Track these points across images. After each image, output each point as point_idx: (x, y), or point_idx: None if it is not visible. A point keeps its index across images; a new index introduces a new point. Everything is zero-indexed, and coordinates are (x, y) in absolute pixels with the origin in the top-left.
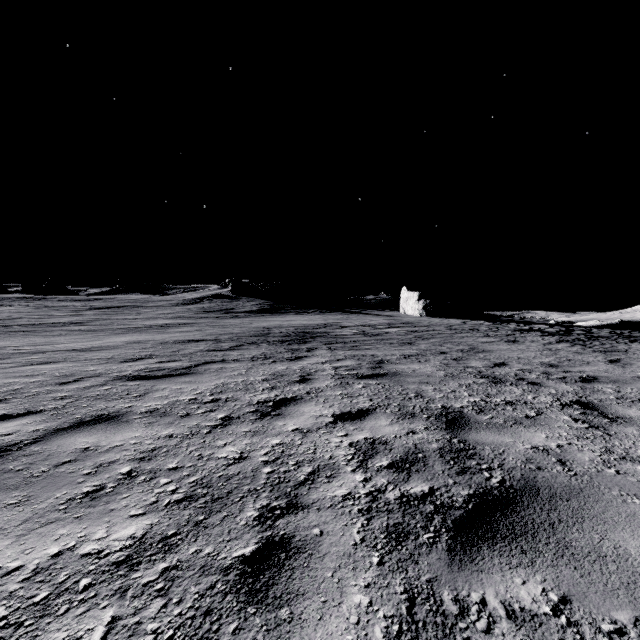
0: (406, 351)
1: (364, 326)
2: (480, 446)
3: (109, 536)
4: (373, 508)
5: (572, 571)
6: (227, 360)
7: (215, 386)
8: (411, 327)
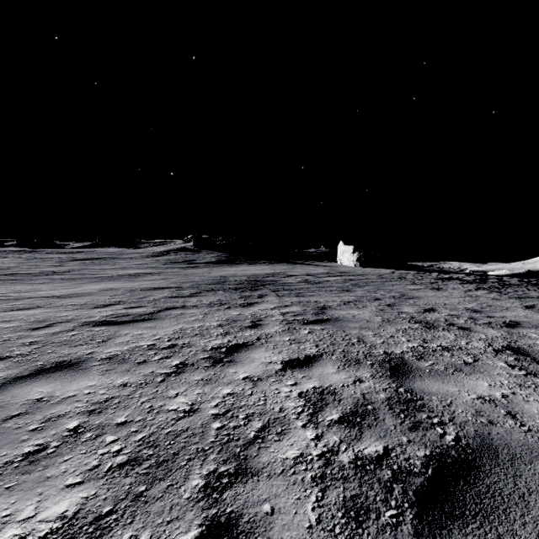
0: (345, 297)
1: (307, 275)
2: (427, 396)
3: (37, 515)
4: (327, 475)
5: None
6: (187, 306)
7: (173, 331)
8: (347, 276)
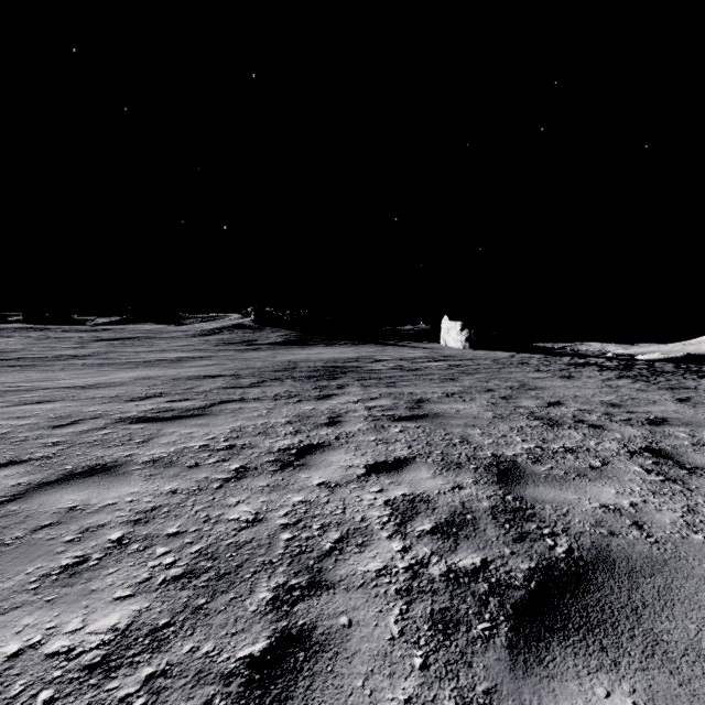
0: (448, 388)
1: (401, 360)
2: (539, 504)
3: (85, 627)
4: (414, 588)
5: (668, 677)
6: (246, 399)
7: (231, 430)
8: (453, 361)
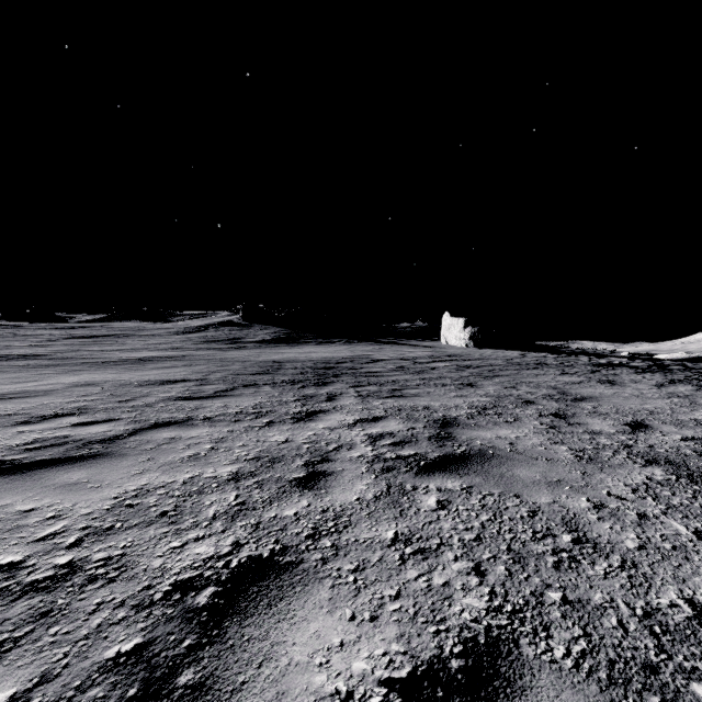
0: (473, 399)
1: (402, 359)
2: None
3: None
4: None
5: None
6: (193, 419)
7: (114, 502)
8: (461, 361)
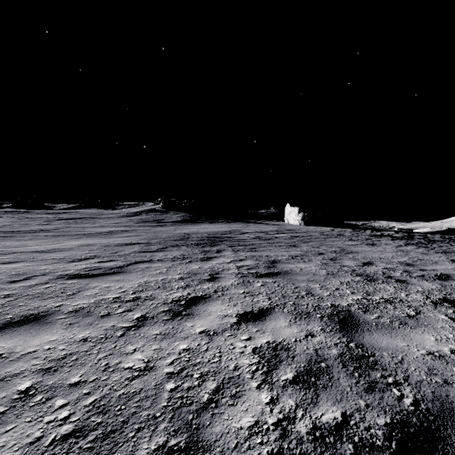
0: (292, 252)
1: (259, 232)
2: (378, 352)
3: None
4: (284, 450)
5: None
6: (153, 260)
7: (138, 284)
8: (294, 233)
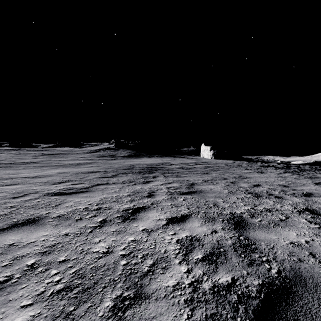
0: (205, 178)
1: (182, 164)
2: (258, 242)
3: None
4: (194, 298)
5: None
6: (109, 183)
7: (100, 199)
8: (207, 164)
